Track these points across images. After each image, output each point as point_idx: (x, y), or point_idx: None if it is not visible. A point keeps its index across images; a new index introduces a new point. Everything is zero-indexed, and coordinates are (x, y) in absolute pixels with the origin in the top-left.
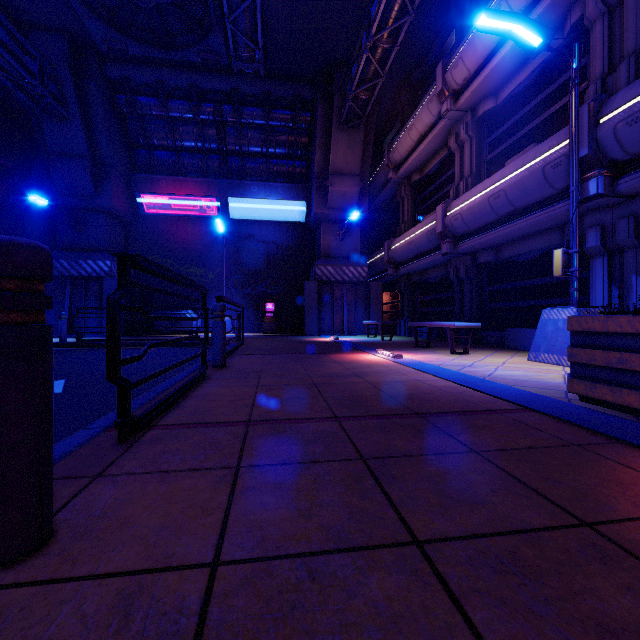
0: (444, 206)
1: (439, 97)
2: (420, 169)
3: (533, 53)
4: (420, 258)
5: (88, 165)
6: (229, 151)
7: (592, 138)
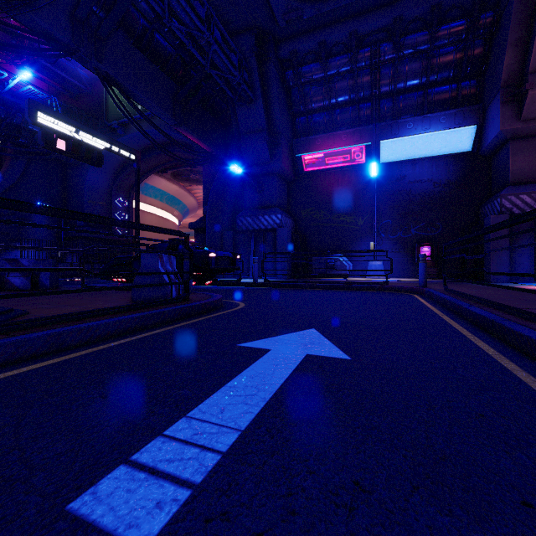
0: None
1: None
2: None
3: None
4: None
5: (266, 136)
6: (382, 94)
7: None
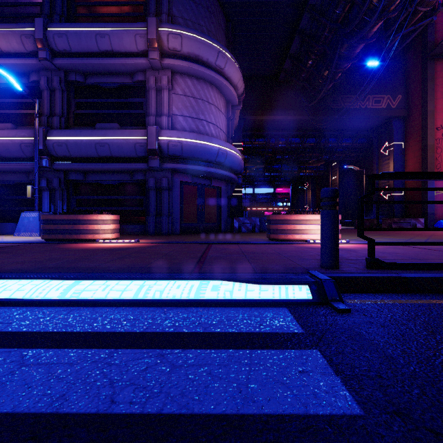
0: None
1: None
2: None
3: (18, 92)
4: None
5: None
6: None
7: (45, 143)
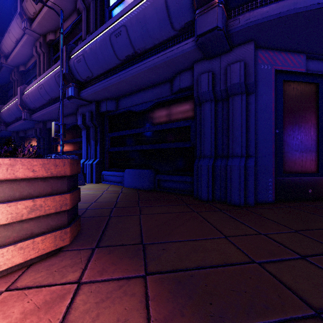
0: (22, 88)
1: (20, 16)
2: (25, 64)
3: (35, 0)
4: (18, 121)
5: None
6: None
7: (67, 65)
